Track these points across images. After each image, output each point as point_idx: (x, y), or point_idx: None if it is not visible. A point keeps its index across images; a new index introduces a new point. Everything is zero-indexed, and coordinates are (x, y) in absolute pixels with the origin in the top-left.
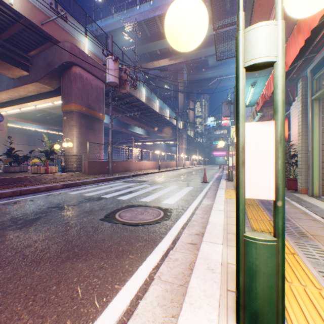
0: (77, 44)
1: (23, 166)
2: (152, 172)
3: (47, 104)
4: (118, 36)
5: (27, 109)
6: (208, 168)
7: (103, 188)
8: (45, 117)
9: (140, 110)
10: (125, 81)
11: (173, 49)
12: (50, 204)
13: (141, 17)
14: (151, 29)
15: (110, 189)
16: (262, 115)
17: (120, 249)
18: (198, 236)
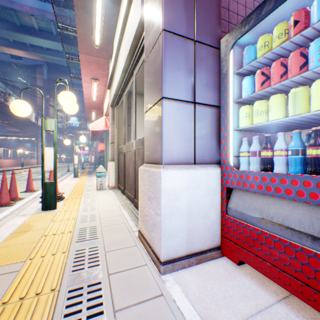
0: None
1: None
2: (18, 169)
3: None
4: None
5: None
6: (71, 165)
7: None
8: None
9: None
10: None
11: (33, 45)
12: None
13: None
14: (3, 16)
15: (1, 177)
16: None
17: None
18: None
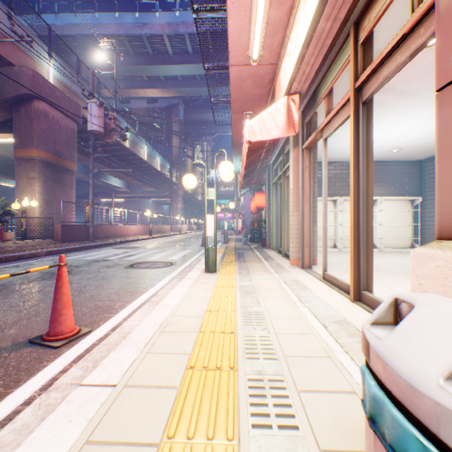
0: (39, 69)
1: None
2: (143, 239)
3: None
4: (84, 44)
5: None
6: None
7: (97, 254)
8: None
9: (121, 155)
10: (114, 132)
11: (167, 79)
12: None
13: (122, 30)
14: (136, 48)
15: (106, 254)
16: None
17: (152, 275)
18: None
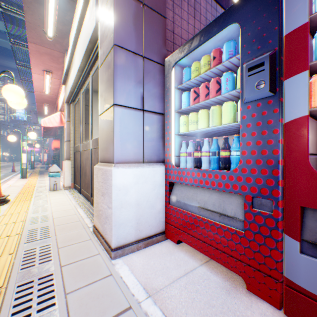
0: None
1: None
2: None
3: None
4: None
5: None
6: (17, 164)
7: None
8: None
9: None
10: None
11: None
12: None
13: None
14: None
15: None
16: None
17: None
18: None
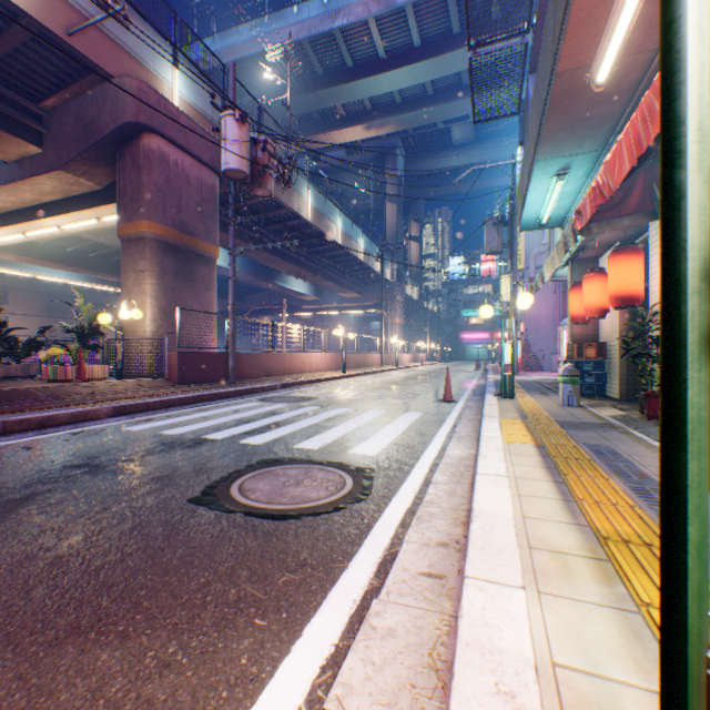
0: (155, 85)
1: (26, 365)
2: (327, 379)
3: (87, 222)
4: (251, 73)
5: (40, 234)
6: (451, 368)
7: (209, 416)
8: (85, 254)
9: (302, 238)
10: (265, 168)
11: (375, 104)
12: (72, 459)
13: (303, 31)
14: (324, 59)
15: (226, 417)
16: (581, 246)
17: (231, 597)
18: (446, 551)
